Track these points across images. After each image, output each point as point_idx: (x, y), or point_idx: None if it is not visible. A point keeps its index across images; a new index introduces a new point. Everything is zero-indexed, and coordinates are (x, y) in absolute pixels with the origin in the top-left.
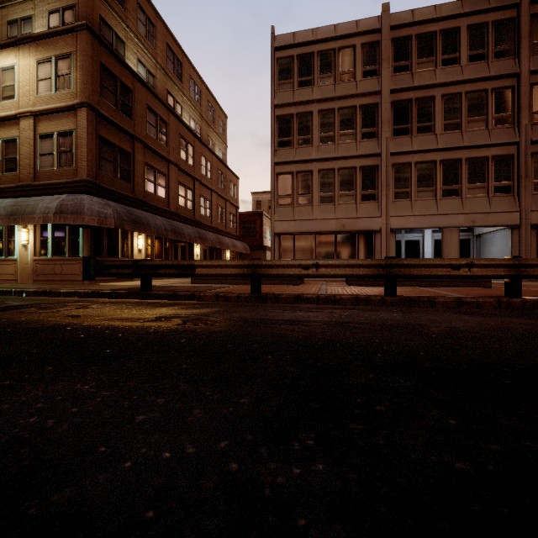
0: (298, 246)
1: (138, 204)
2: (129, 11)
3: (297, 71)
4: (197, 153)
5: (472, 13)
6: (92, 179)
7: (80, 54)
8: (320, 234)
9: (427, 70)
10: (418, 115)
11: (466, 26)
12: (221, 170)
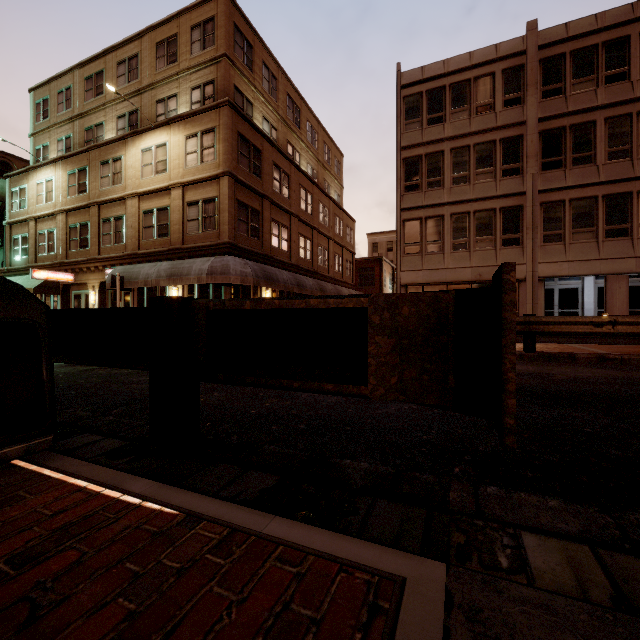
0: None
1: (266, 260)
2: (256, 72)
3: (426, 109)
4: (315, 201)
5: None
6: (232, 241)
7: (222, 127)
8: (453, 285)
9: (585, 91)
10: (573, 144)
11: (639, 33)
12: (338, 214)
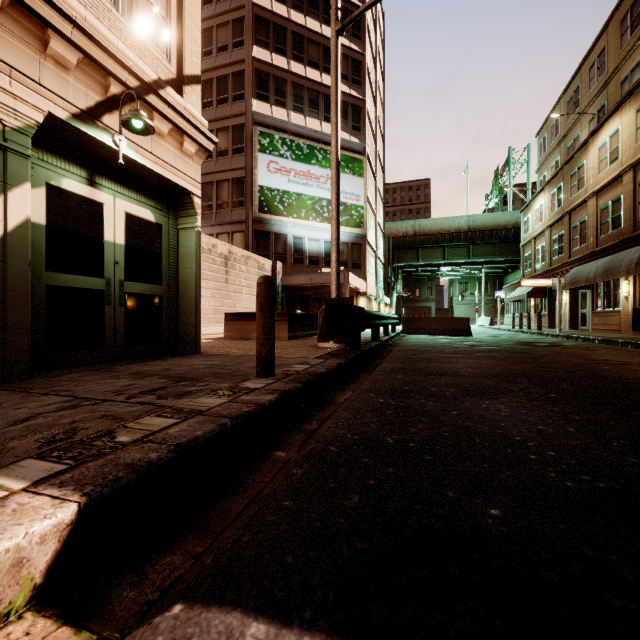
0: None
1: None
2: None
3: None
4: None
5: None
6: None
7: None
8: None
9: None
10: None
11: None
12: None
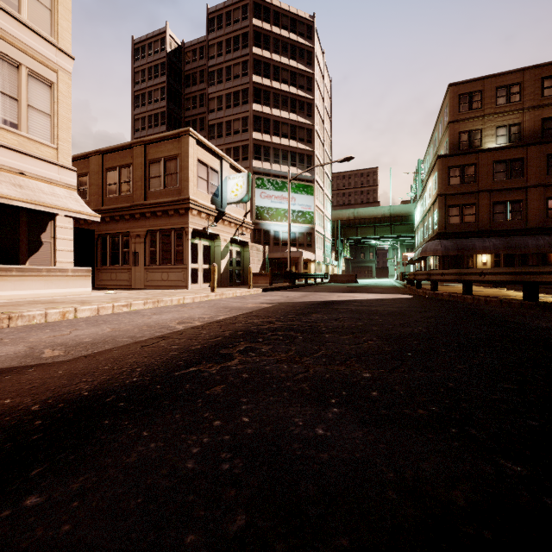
0: None
1: (480, 234)
2: (487, 103)
3: None
4: None
5: None
6: (441, 231)
7: (437, 171)
8: None
9: None
10: None
11: None
12: None
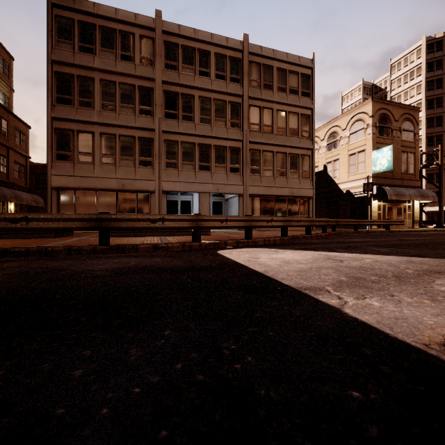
0: (80, 201)
1: None
2: None
3: (78, 36)
4: None
5: (218, 45)
6: None
7: None
8: (102, 191)
9: (189, 74)
10: (183, 106)
11: (214, 53)
12: None
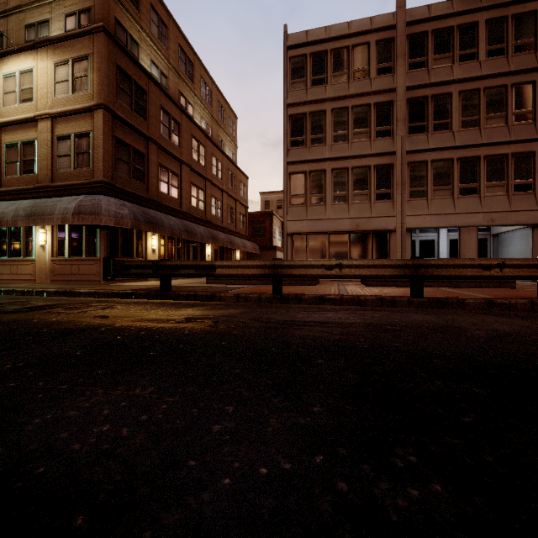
0: (311, 246)
1: (152, 205)
2: (143, 12)
3: (310, 70)
4: (208, 153)
5: (491, 7)
6: (109, 180)
7: (96, 56)
8: (334, 234)
9: (444, 66)
10: (434, 112)
11: (485, 20)
12: (231, 170)
